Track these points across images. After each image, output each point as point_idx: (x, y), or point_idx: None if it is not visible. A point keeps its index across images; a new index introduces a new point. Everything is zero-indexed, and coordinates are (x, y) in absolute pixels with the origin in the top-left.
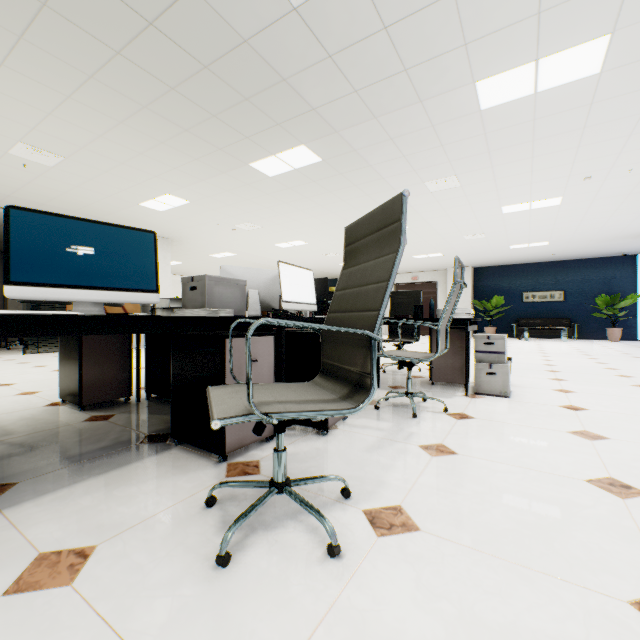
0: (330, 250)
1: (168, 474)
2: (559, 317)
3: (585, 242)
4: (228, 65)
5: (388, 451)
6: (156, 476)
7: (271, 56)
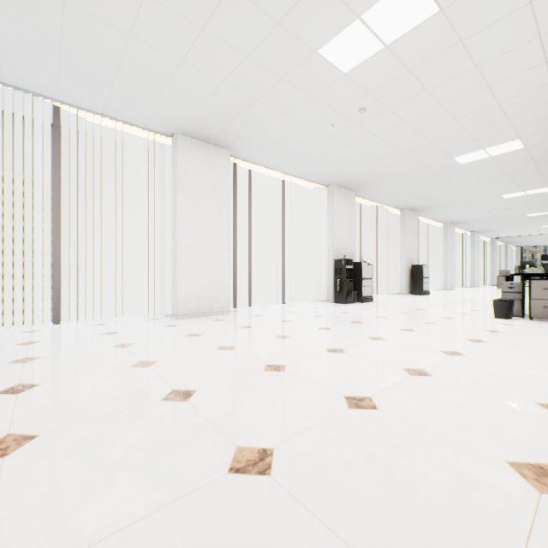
0: None
1: None
2: None
3: None
4: None
5: None
6: None
7: None
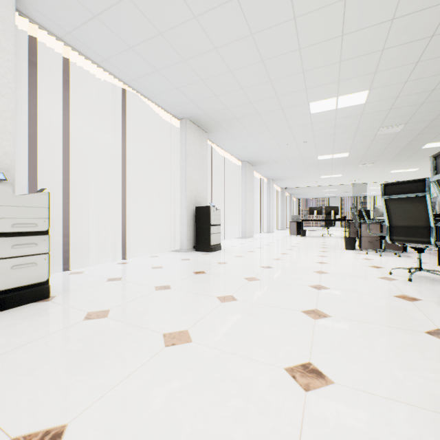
0: None
1: None
2: None
3: None
4: None
5: (431, 295)
6: None
7: None
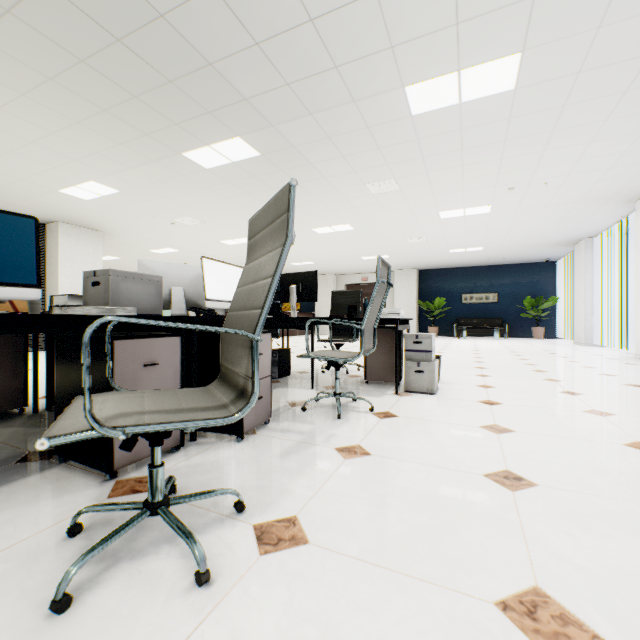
0: None
1: (36, 499)
2: (493, 317)
3: (514, 248)
4: (145, 41)
5: (302, 456)
6: (20, 502)
7: (193, 36)
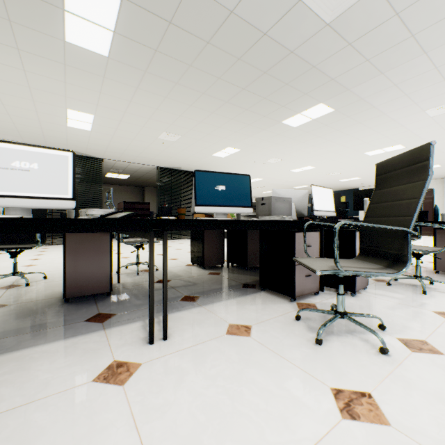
0: (332, 171)
1: (266, 303)
2: None
3: None
4: (278, 68)
5: (406, 311)
6: (260, 303)
7: (307, 56)
